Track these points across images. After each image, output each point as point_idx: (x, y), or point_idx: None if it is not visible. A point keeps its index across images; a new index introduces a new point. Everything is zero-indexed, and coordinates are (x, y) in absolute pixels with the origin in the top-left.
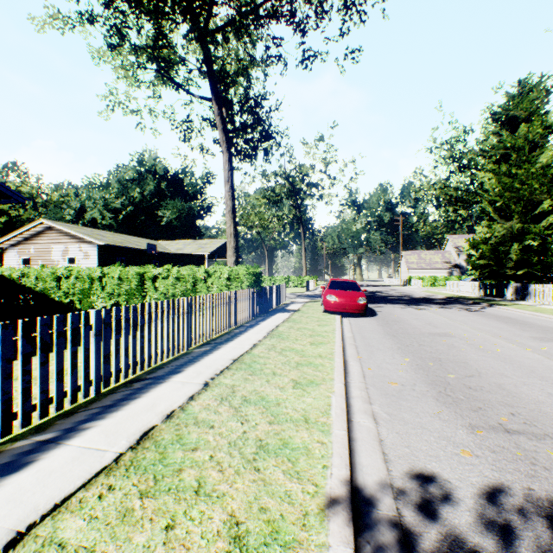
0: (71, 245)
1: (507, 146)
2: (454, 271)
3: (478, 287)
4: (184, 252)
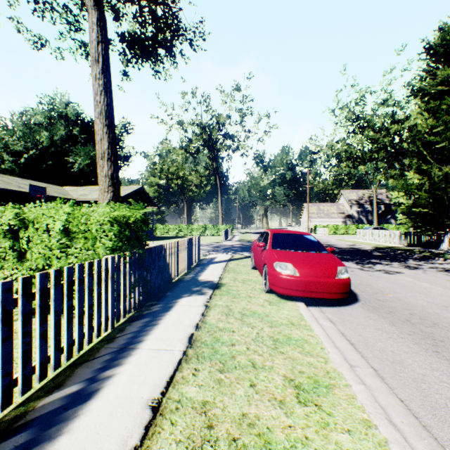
0: None
1: (447, 81)
2: (347, 221)
3: (399, 236)
4: (87, 198)
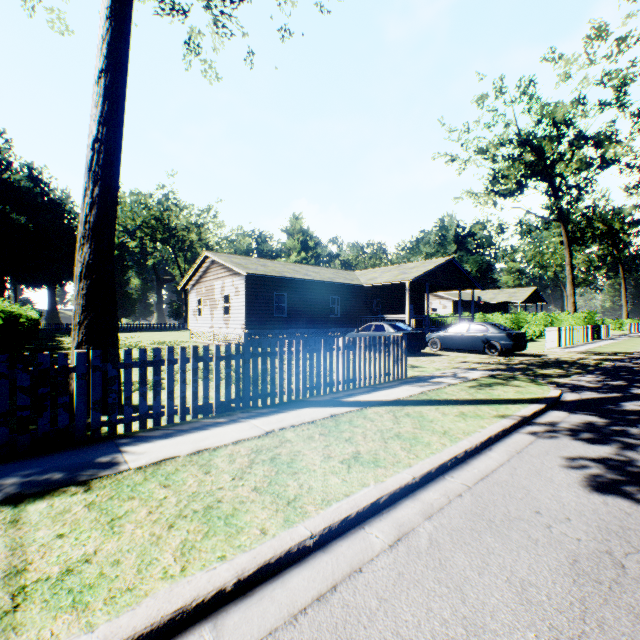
0: (433, 301)
1: None
2: None
3: None
4: (498, 301)
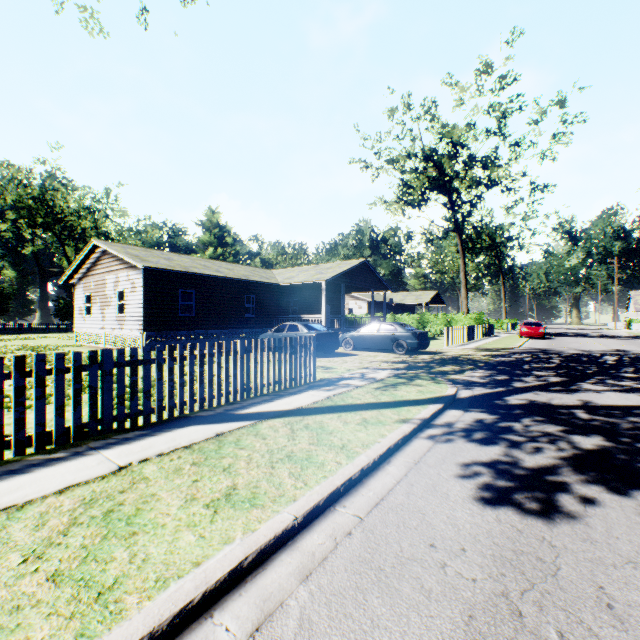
0: (350, 301)
1: None
2: None
3: None
4: (407, 302)
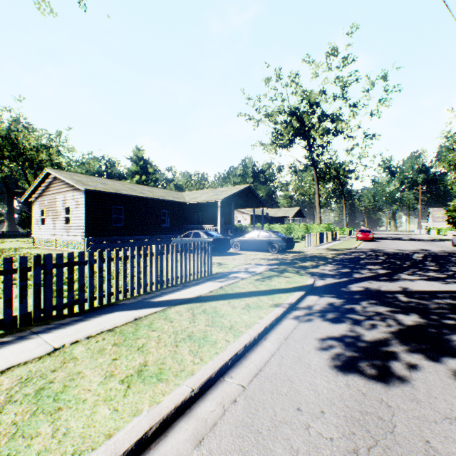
0: (238, 215)
1: None
2: None
3: None
4: (278, 216)
